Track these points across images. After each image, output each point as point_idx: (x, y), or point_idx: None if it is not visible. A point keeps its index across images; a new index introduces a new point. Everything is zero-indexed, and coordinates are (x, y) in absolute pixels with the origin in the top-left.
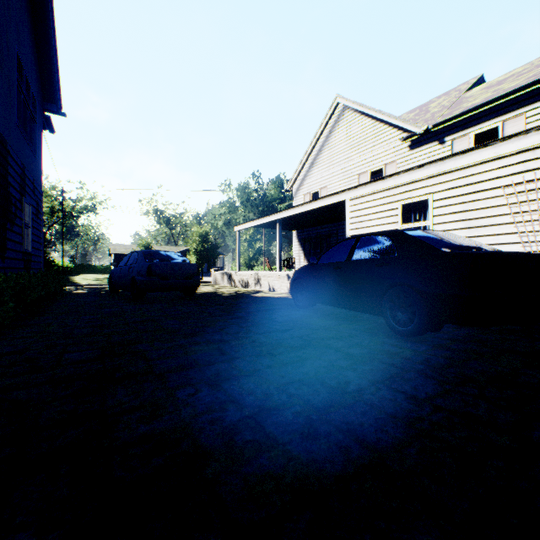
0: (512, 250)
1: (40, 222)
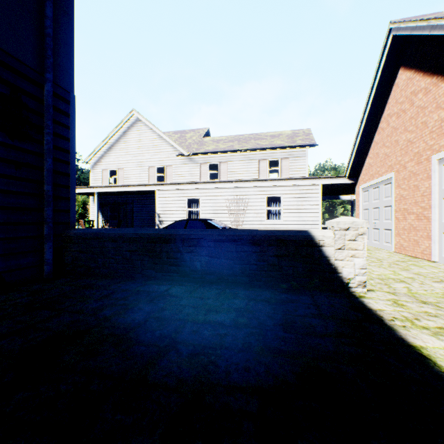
0: (228, 223)
1: None
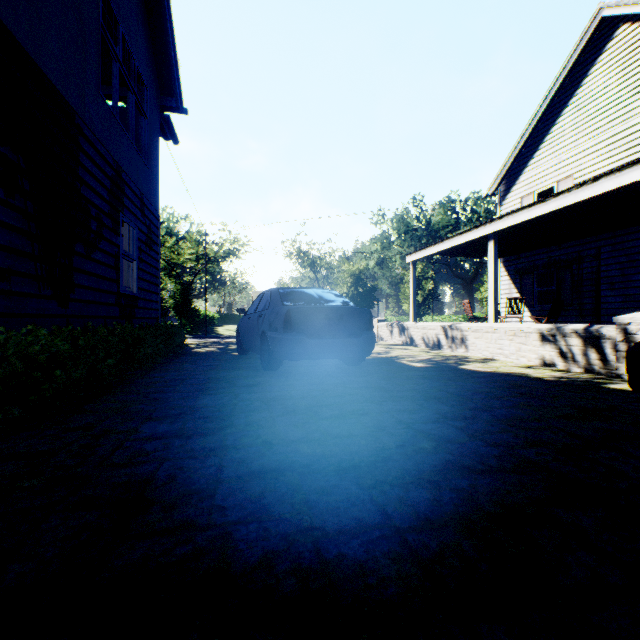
0: None
1: (154, 255)
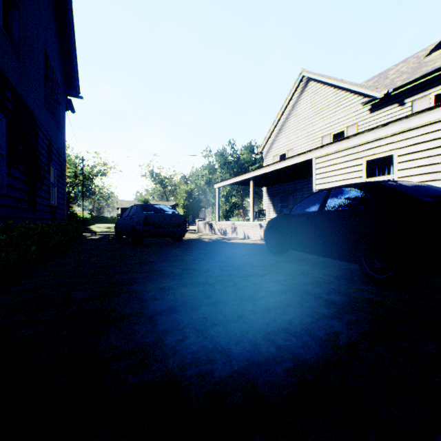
0: None
1: (63, 182)
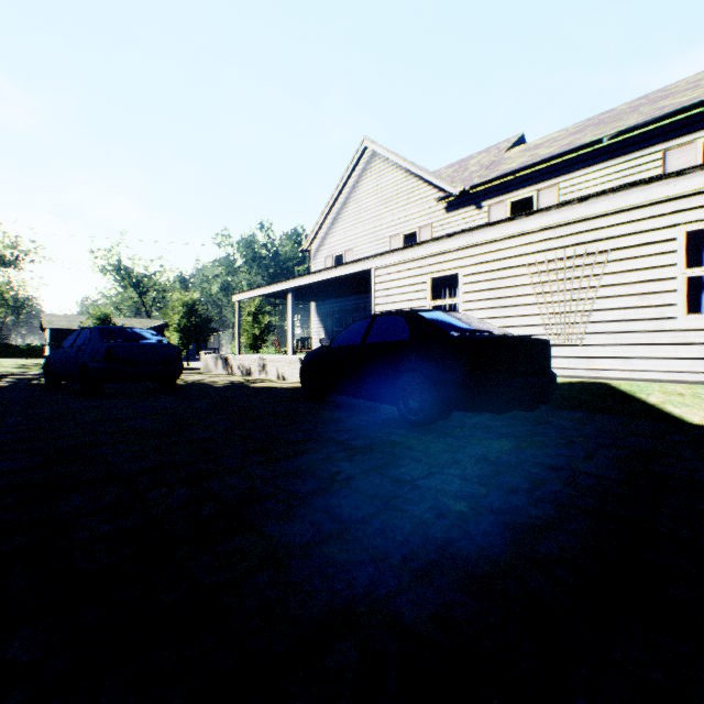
0: (536, 332)
1: None
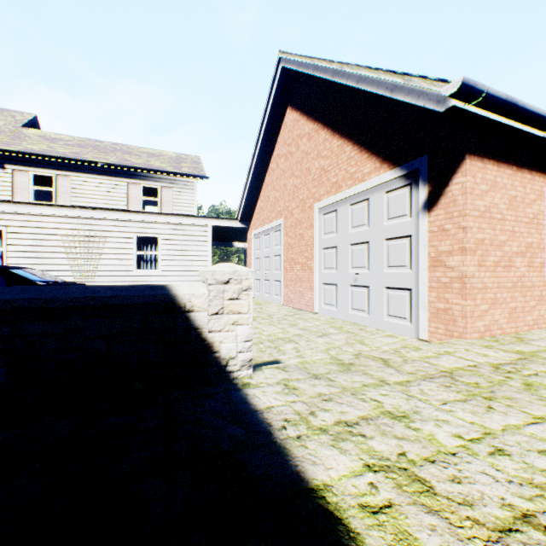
0: (68, 274)
1: None
